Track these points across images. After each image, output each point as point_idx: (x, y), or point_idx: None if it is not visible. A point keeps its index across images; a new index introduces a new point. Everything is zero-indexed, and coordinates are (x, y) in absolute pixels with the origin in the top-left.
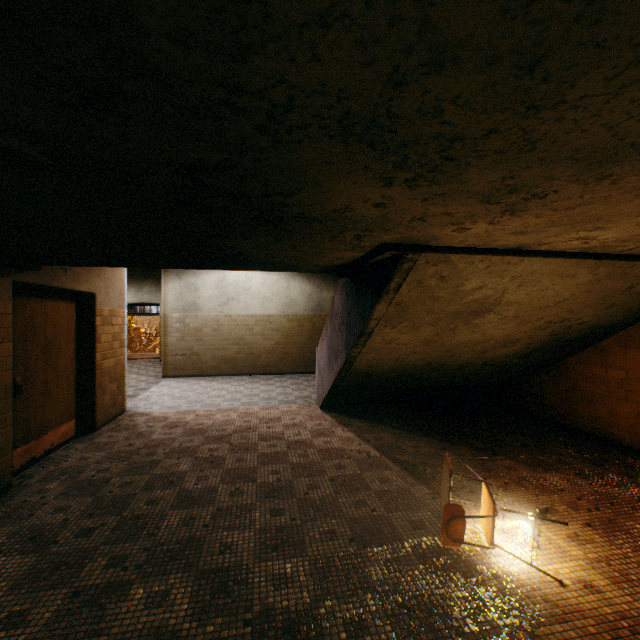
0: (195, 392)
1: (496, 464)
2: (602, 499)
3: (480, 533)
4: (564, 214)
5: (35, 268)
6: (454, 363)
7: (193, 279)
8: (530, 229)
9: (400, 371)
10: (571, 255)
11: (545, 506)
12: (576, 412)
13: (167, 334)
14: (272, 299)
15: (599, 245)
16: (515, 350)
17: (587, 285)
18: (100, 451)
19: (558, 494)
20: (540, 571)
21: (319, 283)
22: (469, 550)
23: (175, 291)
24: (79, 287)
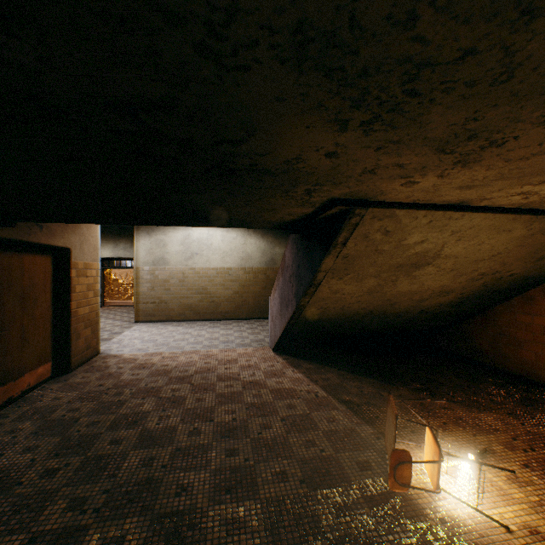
0: (162, 336)
1: (434, 404)
2: (535, 439)
3: (424, 474)
4: (516, 165)
5: (9, 224)
6: (393, 311)
7: (162, 236)
8: (477, 183)
9: (345, 318)
10: (509, 211)
11: (483, 446)
12: (503, 355)
13: (139, 285)
14: (231, 254)
15: (538, 200)
16: (449, 299)
17: (521, 239)
18: (73, 391)
19: (494, 434)
20: (486, 516)
21: (272, 240)
22: (415, 492)
23: (146, 247)
24: (54, 242)
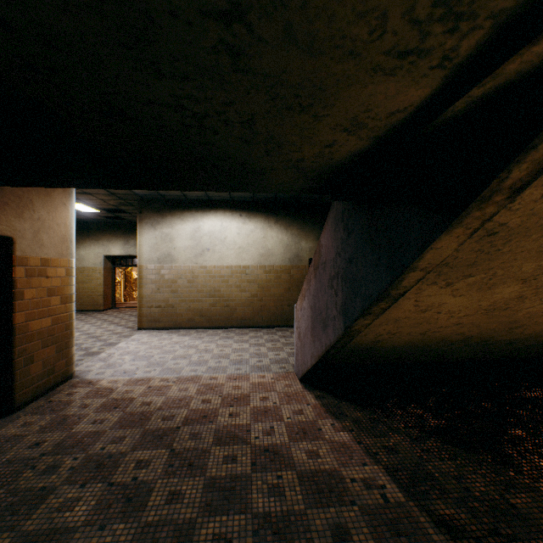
0: (161, 350)
1: None
2: None
3: None
4: None
5: None
6: (507, 337)
7: (168, 229)
8: None
9: (419, 346)
10: None
11: None
12: None
13: (142, 286)
14: (248, 250)
15: None
16: None
17: None
18: None
19: None
20: None
21: (297, 232)
22: None
23: (150, 242)
24: None
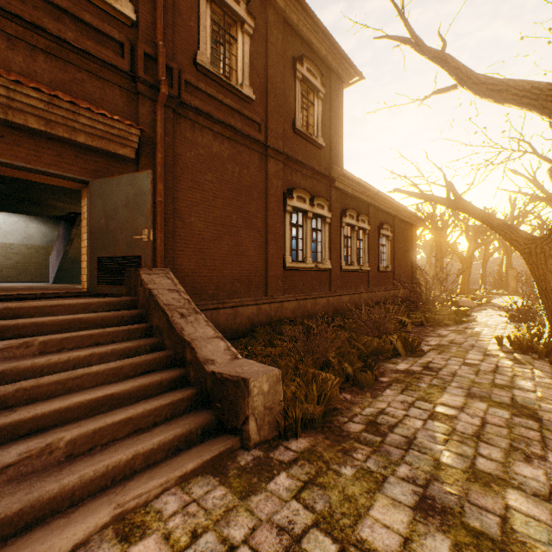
0: None
1: None
2: None
3: None
4: None
5: None
6: None
7: None
8: None
9: None
10: None
11: None
12: None
13: None
14: (13, 233)
15: None
16: None
17: None
18: None
19: None
20: None
21: (53, 226)
22: None
23: None
24: None
